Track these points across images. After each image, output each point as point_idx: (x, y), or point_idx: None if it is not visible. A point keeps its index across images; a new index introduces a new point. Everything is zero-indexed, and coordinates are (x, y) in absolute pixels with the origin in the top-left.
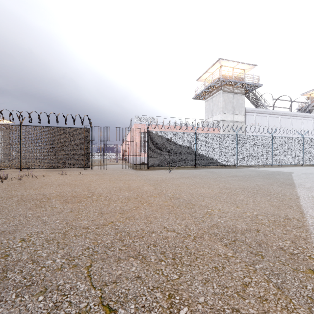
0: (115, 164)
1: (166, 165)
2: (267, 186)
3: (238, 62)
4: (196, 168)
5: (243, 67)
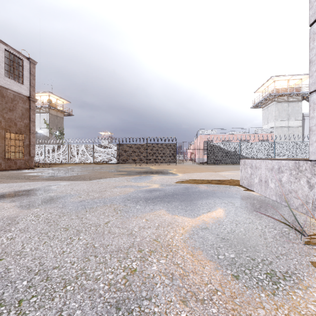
0: (187, 162)
1: (218, 163)
2: None
3: (291, 75)
4: (239, 165)
5: (299, 78)
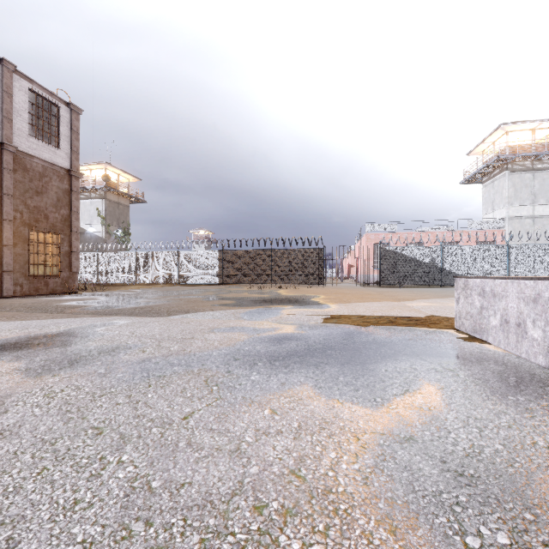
0: (342, 283)
1: (401, 283)
2: None
3: (540, 121)
4: (440, 287)
5: None
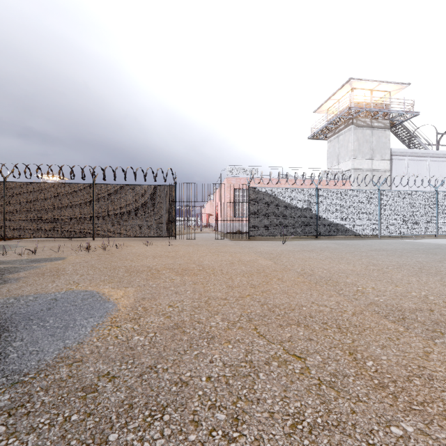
0: (201, 233)
1: (274, 234)
2: (433, 263)
3: (379, 81)
4: (318, 239)
5: (388, 89)
